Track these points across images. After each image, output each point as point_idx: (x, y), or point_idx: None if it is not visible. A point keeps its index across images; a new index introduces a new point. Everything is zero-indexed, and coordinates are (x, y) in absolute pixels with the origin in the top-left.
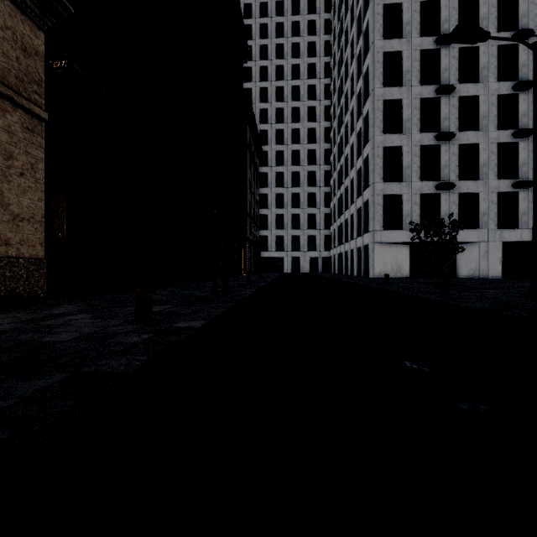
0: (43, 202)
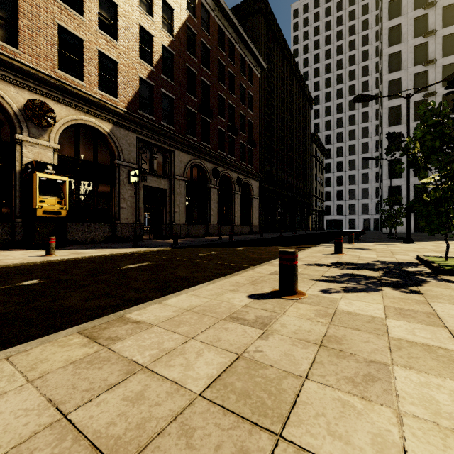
0: (258, 214)
